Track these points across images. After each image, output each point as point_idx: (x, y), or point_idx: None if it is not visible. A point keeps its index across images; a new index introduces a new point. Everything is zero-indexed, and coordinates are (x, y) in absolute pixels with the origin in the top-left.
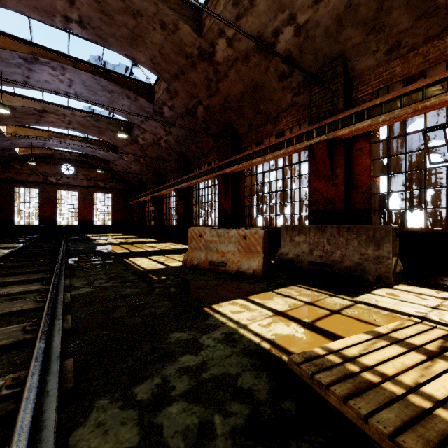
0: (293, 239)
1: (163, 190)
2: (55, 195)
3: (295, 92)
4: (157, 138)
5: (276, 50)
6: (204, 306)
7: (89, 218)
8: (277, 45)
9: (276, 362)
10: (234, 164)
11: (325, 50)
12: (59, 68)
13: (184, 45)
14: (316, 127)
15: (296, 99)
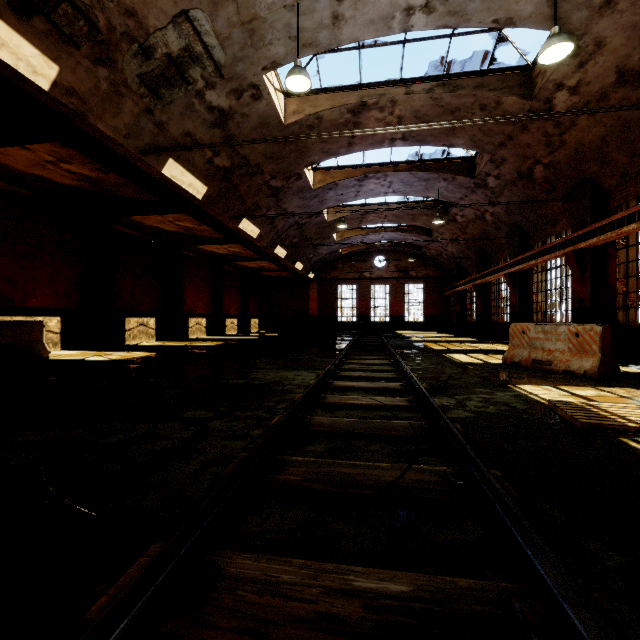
0: None
1: (489, 276)
2: (369, 290)
3: None
4: (480, 212)
5: None
6: (508, 384)
7: (400, 313)
8: None
9: (542, 405)
10: (592, 235)
11: None
12: (382, 176)
13: (509, 114)
14: None
15: None
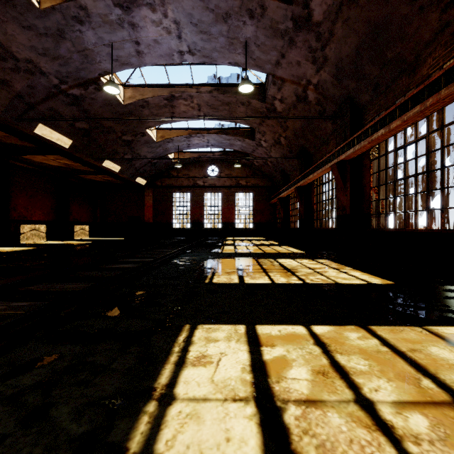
0: None
1: (311, 174)
2: (202, 198)
3: None
4: (302, 87)
5: None
6: None
7: (231, 220)
8: None
9: None
10: None
11: None
12: (157, 1)
13: None
14: None
15: None
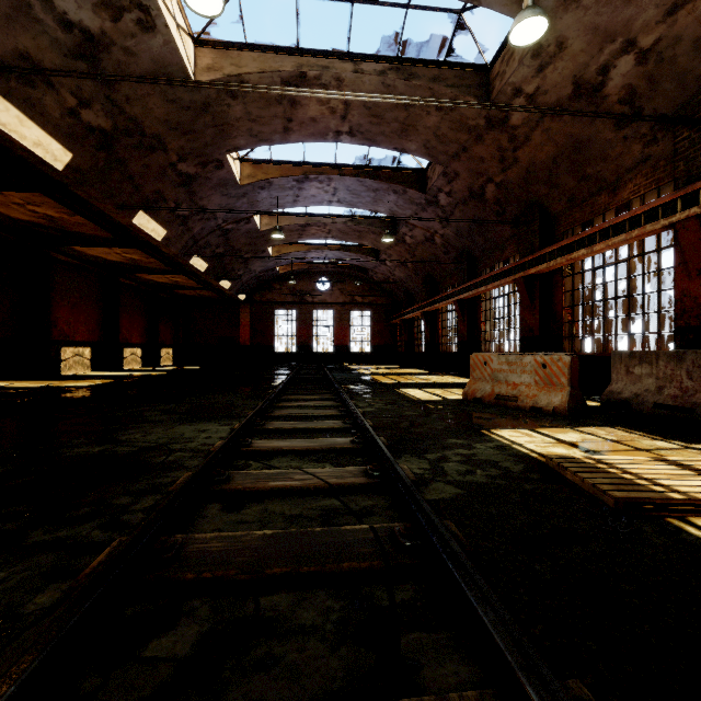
0: (631, 370)
1: (438, 303)
2: (311, 316)
3: (647, 140)
4: (430, 233)
5: (607, 90)
6: (482, 429)
7: (345, 342)
8: (608, 84)
9: (537, 462)
10: (542, 261)
11: (697, 70)
12: (326, 180)
13: (466, 119)
14: (680, 195)
15: (650, 151)
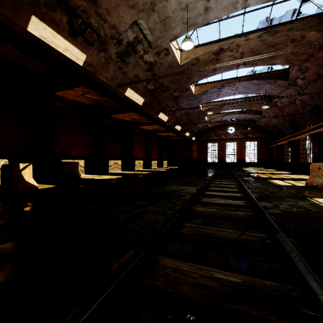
0: None
1: (298, 136)
2: (225, 145)
3: None
4: (292, 99)
5: None
6: (307, 197)
7: (243, 157)
8: None
9: None
10: None
11: None
12: (232, 85)
13: (310, 42)
14: None
15: None
